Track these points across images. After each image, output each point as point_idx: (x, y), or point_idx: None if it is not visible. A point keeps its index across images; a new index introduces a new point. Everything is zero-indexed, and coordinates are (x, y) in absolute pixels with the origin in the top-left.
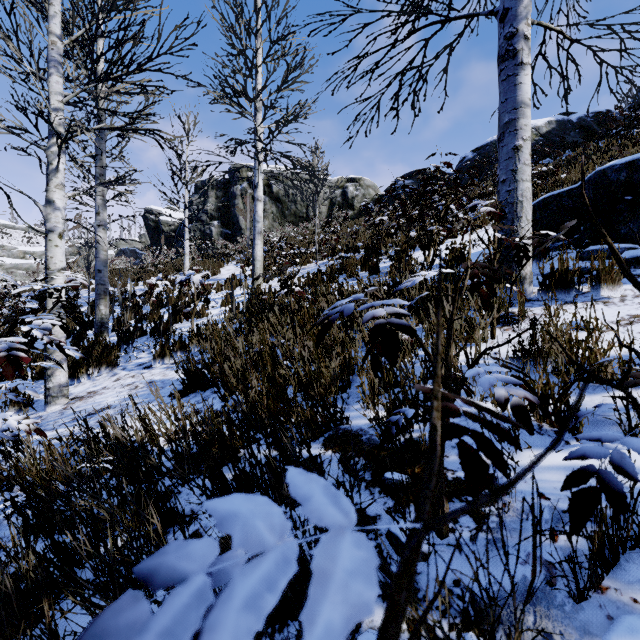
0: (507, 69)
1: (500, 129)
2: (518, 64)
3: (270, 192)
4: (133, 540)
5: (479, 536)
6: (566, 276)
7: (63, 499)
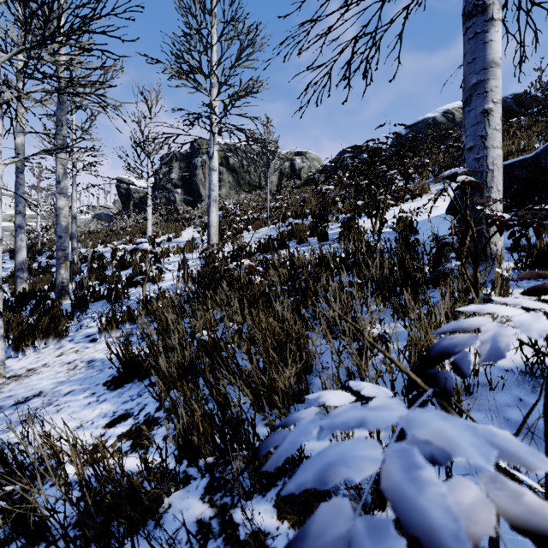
0: (475, 26)
1: (466, 92)
2: (488, 20)
3: (227, 164)
4: None
5: None
6: (547, 254)
7: None
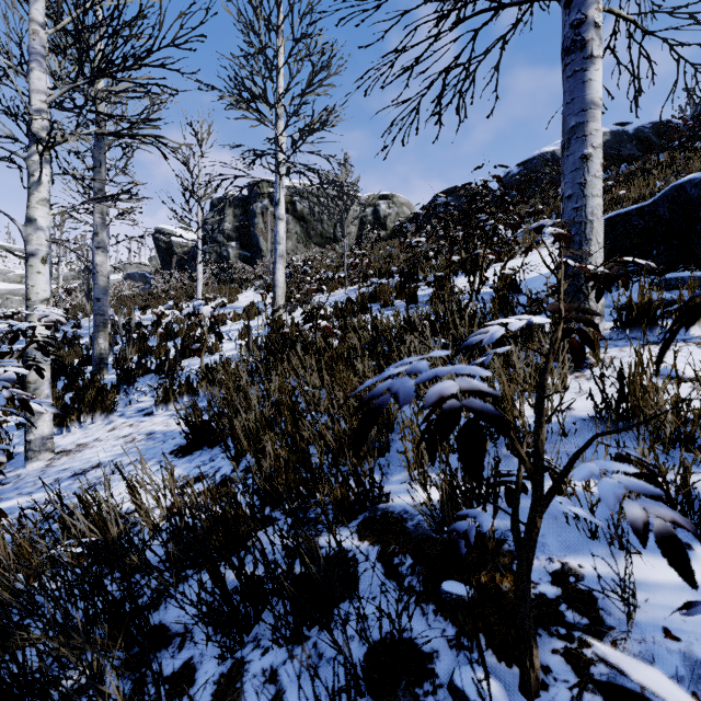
0: (574, 63)
1: (565, 135)
2: (587, 57)
3: (294, 210)
4: (91, 699)
5: (584, 699)
6: (647, 311)
7: (26, 597)
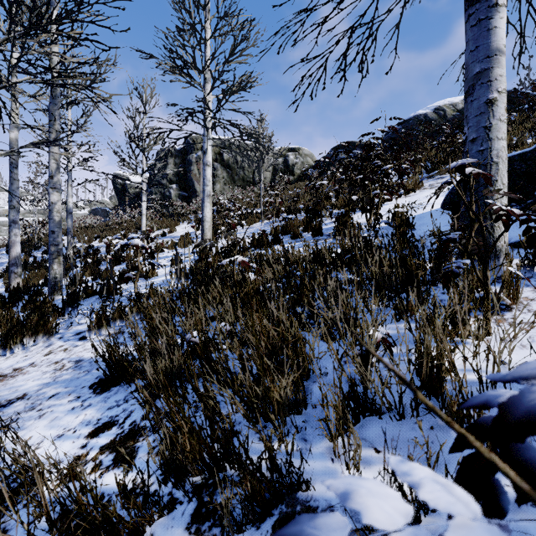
0: (478, 12)
1: (469, 81)
2: (492, 5)
3: (221, 160)
4: None
5: None
6: None
7: None
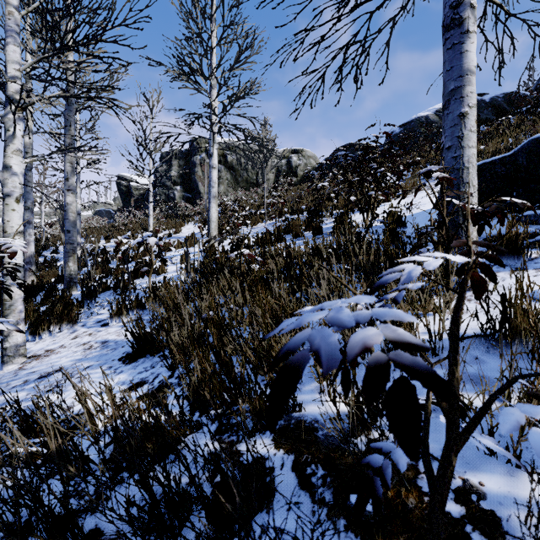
0: (453, 37)
1: (445, 97)
2: (464, 32)
3: (225, 161)
4: None
5: None
6: (515, 242)
7: None
